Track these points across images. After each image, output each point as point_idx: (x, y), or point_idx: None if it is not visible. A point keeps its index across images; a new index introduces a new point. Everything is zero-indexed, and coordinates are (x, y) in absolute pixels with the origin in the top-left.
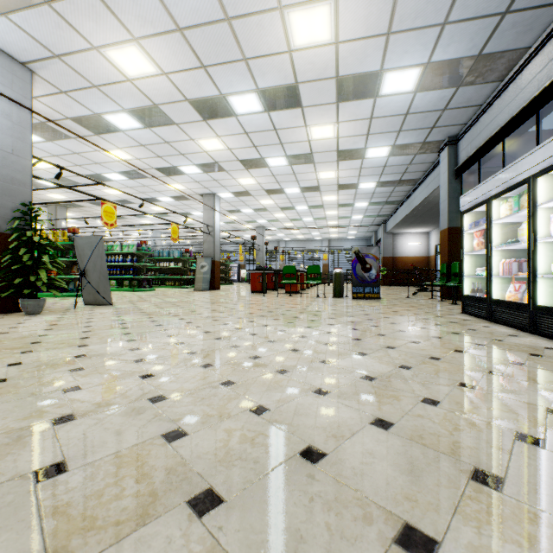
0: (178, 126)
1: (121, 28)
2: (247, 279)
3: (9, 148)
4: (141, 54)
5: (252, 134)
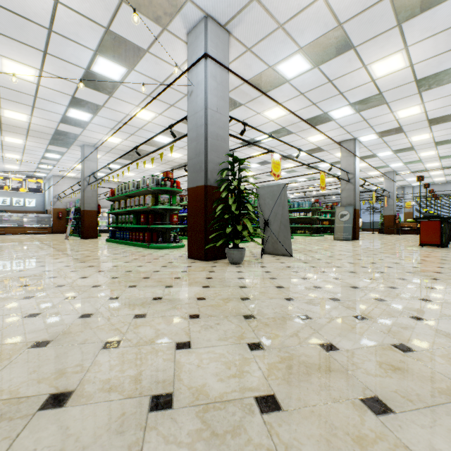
0: (354, 51)
1: None
2: (362, 228)
3: (215, 107)
4: None
5: None
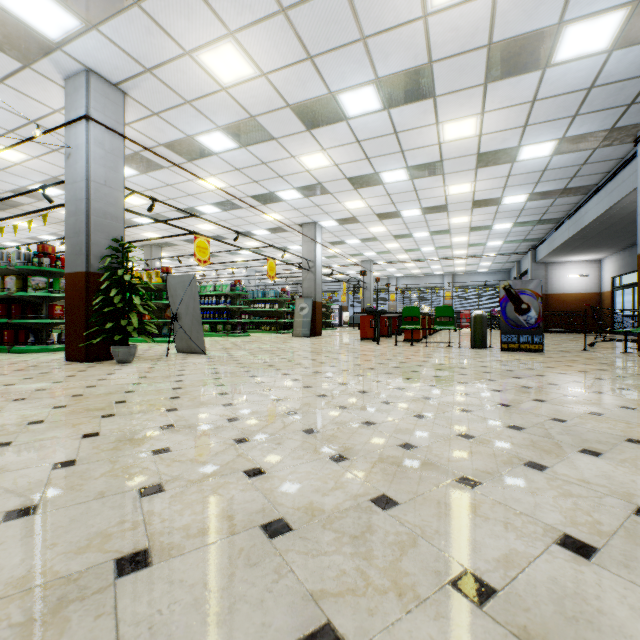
0: (277, 141)
1: (215, 22)
2: (350, 323)
3: (102, 179)
4: (237, 52)
5: (365, 142)
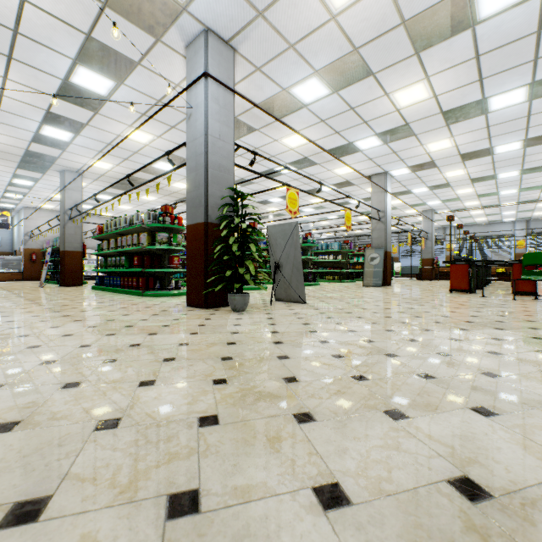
0: (374, 77)
1: None
2: (401, 273)
3: (217, 133)
4: None
5: (487, 55)
